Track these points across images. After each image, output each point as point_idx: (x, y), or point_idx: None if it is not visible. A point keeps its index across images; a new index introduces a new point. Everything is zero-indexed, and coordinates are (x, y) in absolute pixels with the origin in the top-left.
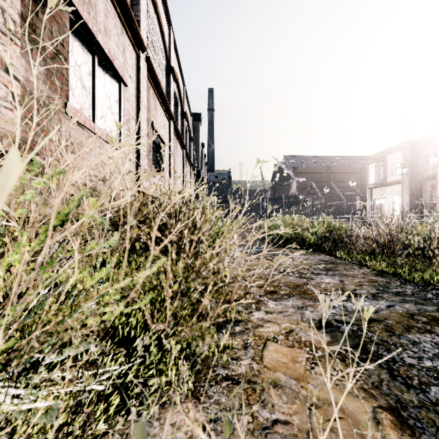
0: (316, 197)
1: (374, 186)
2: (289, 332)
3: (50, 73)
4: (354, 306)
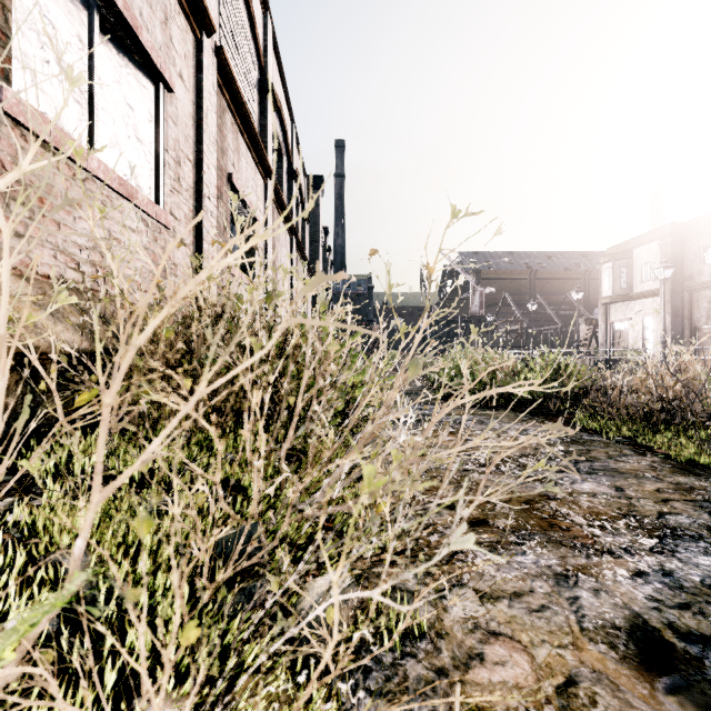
0: (513, 320)
1: (611, 300)
2: (565, 688)
3: None
4: (693, 573)
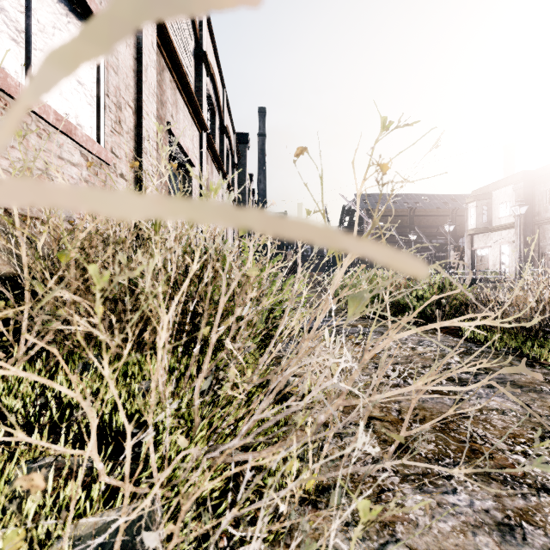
0: (397, 247)
1: (475, 231)
2: None
3: None
4: None
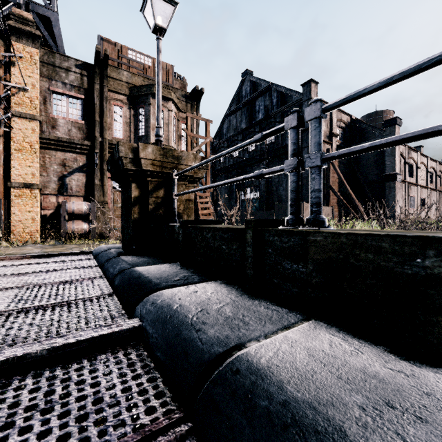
0: None
1: None
2: None
3: (408, 206)
4: None
